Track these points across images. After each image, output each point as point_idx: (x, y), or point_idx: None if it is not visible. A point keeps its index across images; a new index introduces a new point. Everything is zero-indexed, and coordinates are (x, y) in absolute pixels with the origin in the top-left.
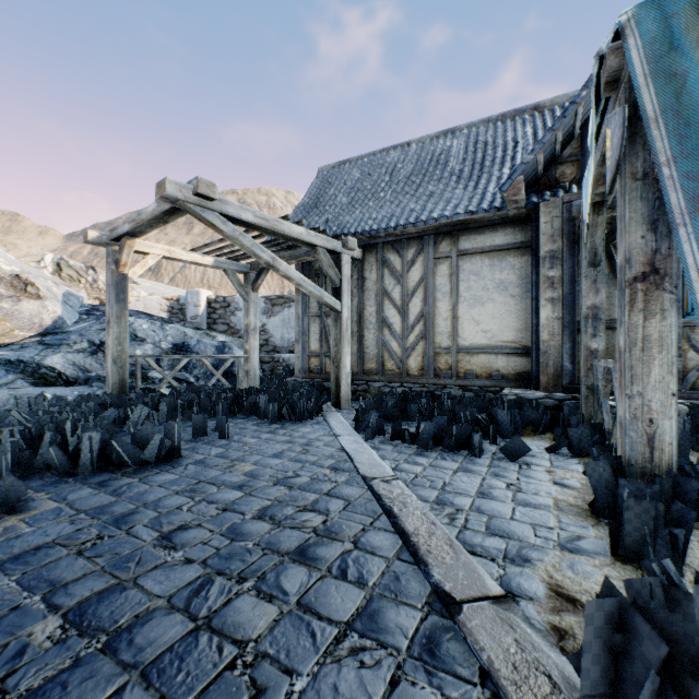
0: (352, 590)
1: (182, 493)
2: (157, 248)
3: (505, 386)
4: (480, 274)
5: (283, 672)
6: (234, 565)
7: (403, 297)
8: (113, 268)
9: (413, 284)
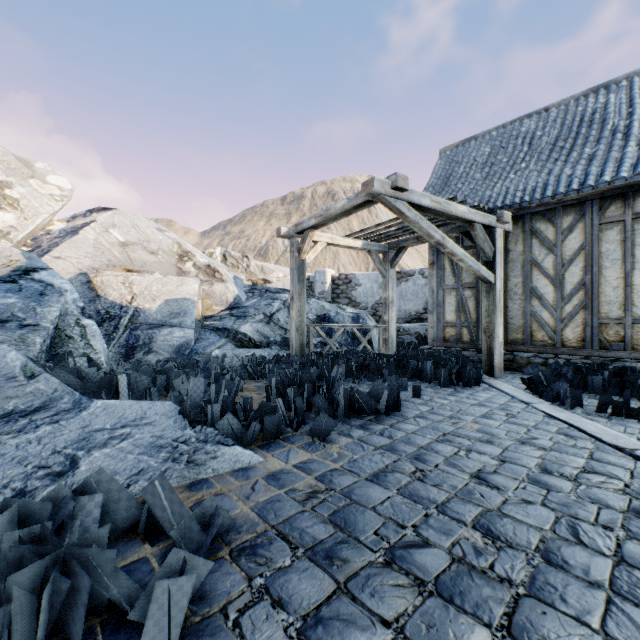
0: None
1: (442, 441)
2: (323, 237)
3: None
4: None
5: None
6: (579, 512)
7: (557, 267)
8: (296, 255)
9: (570, 252)
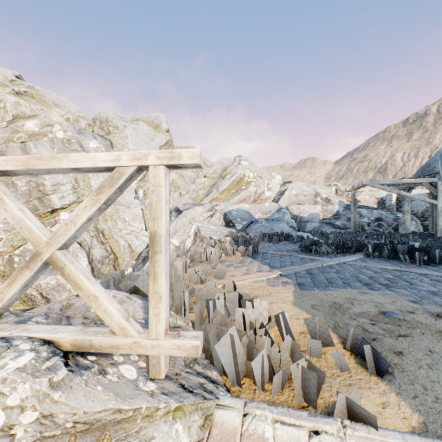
0: None
1: None
2: (365, 189)
3: None
4: None
5: None
6: None
7: None
8: (352, 197)
9: None
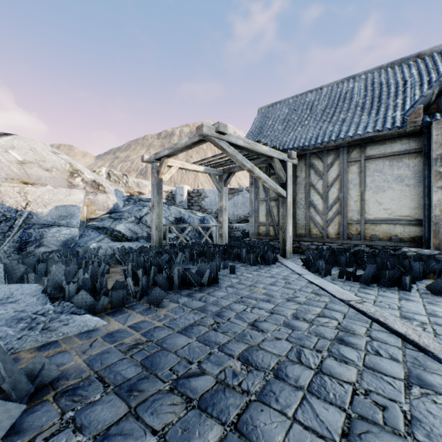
0: (392, 362)
1: (238, 302)
2: (176, 163)
3: (401, 245)
4: (381, 171)
5: (389, 400)
6: (306, 343)
7: (324, 188)
8: (155, 175)
9: (331, 179)
